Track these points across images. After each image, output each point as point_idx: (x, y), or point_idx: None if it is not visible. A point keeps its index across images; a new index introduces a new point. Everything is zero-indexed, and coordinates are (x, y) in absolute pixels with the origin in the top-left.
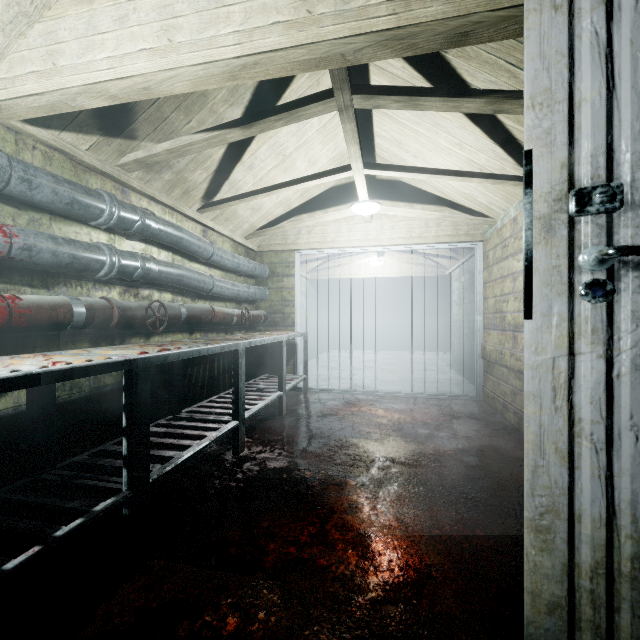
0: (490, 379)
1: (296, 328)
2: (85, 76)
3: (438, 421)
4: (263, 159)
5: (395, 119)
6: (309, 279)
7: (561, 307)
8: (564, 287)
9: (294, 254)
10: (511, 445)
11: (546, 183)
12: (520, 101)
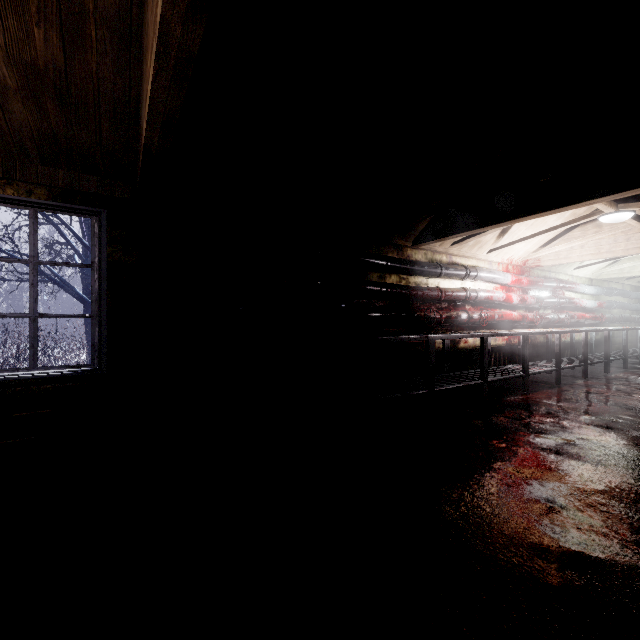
0: None
1: None
2: (631, 274)
3: None
4: None
5: None
6: None
7: None
8: None
9: None
10: None
11: None
12: None
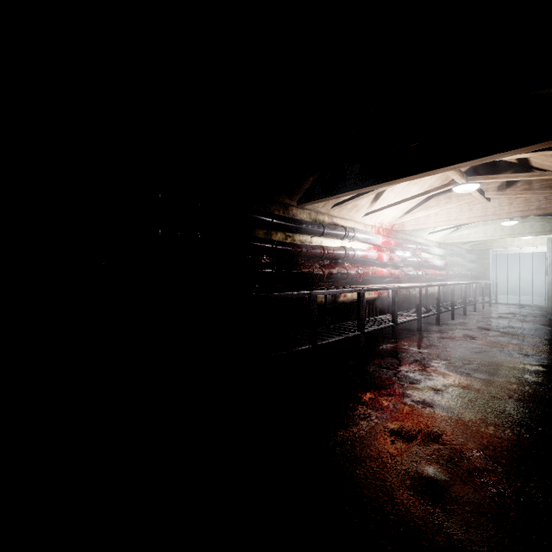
0: None
1: (491, 279)
2: (468, 240)
3: None
4: None
5: None
6: None
7: (551, 275)
8: (551, 272)
9: (489, 250)
10: None
11: (549, 261)
12: None
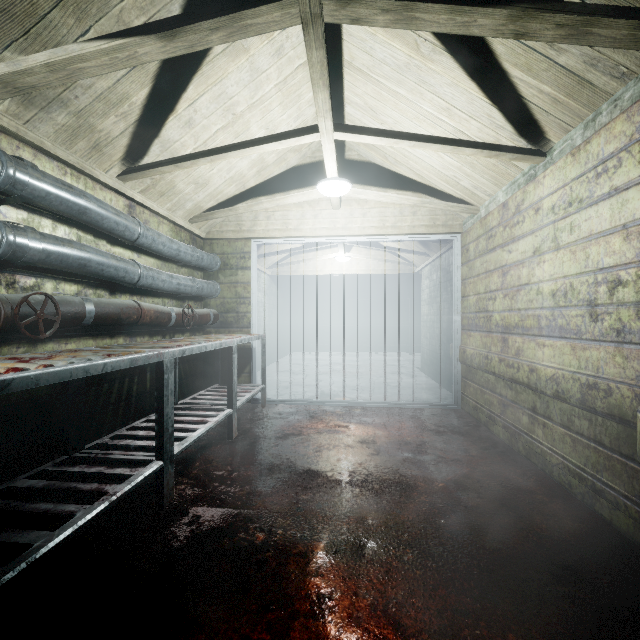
0: (471, 386)
1: (253, 330)
2: None
3: (419, 439)
4: (206, 115)
5: (371, 77)
6: (270, 275)
7: None
8: None
9: (250, 243)
10: (509, 470)
11: None
12: (555, 16)
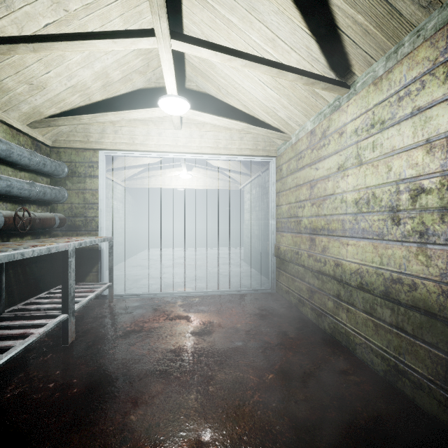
0: (284, 275)
1: (101, 232)
2: None
3: (247, 324)
4: None
5: (206, 2)
6: (125, 187)
7: None
8: None
9: (98, 154)
10: (322, 350)
11: None
12: None
